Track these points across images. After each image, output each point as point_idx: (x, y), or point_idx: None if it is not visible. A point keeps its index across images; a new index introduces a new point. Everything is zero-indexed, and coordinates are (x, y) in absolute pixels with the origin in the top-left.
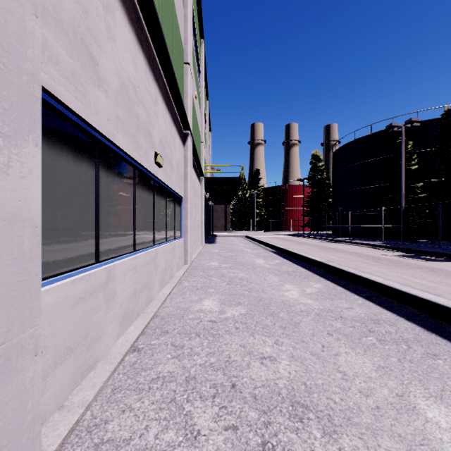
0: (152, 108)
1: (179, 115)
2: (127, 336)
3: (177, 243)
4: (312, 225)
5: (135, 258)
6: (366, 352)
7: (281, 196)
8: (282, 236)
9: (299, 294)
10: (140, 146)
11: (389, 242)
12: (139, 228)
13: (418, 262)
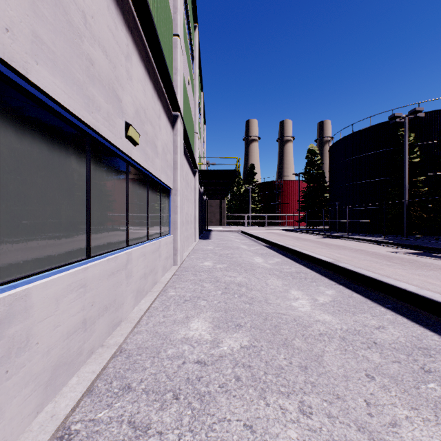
0: (121, 62)
1: (166, 91)
2: (58, 403)
3: (163, 241)
4: (308, 220)
5: (85, 269)
6: (438, 418)
7: (276, 192)
8: (278, 231)
9: (310, 305)
10: (96, 105)
11: (391, 238)
12: (98, 225)
13: (435, 261)
